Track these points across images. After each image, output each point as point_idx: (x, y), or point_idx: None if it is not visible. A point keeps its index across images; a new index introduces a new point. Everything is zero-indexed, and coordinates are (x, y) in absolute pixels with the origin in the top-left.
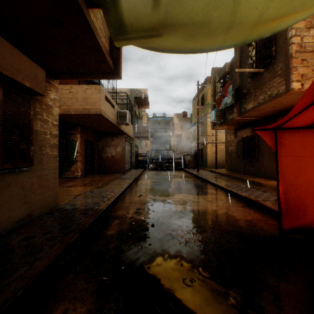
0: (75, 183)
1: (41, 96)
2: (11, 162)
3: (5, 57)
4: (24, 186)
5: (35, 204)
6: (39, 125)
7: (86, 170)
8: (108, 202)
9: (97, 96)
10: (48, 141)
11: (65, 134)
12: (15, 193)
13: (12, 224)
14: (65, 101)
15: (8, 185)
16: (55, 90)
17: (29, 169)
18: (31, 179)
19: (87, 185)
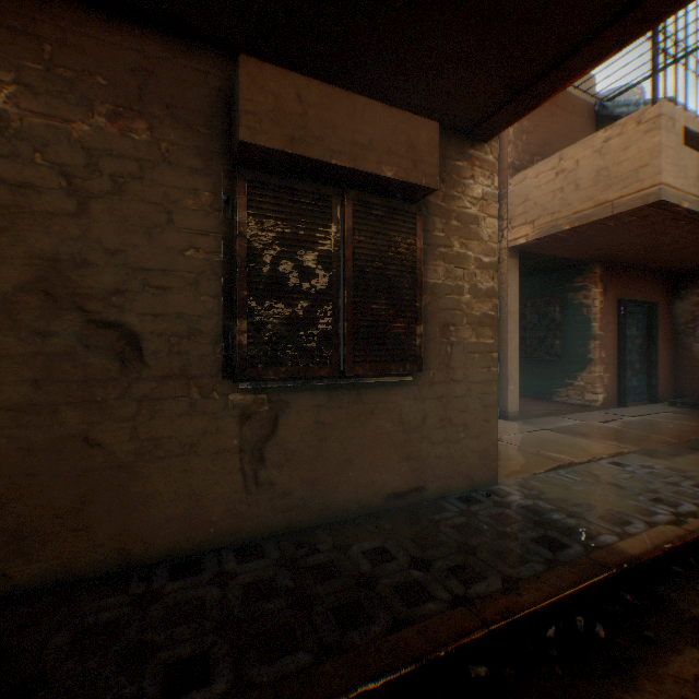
0: (577, 422)
1: (445, 199)
2: (367, 361)
3: (336, 128)
4: (404, 418)
5: (429, 464)
6: (439, 273)
7: (621, 389)
8: (670, 533)
9: (643, 147)
10: (464, 310)
11: (557, 293)
12: (384, 430)
13: (377, 498)
14: (544, 203)
15: (369, 412)
16: (486, 171)
17: (411, 380)
18: (419, 404)
19: (609, 437)
